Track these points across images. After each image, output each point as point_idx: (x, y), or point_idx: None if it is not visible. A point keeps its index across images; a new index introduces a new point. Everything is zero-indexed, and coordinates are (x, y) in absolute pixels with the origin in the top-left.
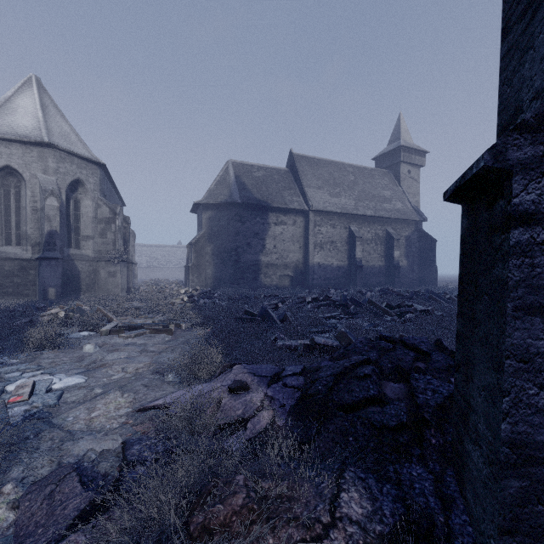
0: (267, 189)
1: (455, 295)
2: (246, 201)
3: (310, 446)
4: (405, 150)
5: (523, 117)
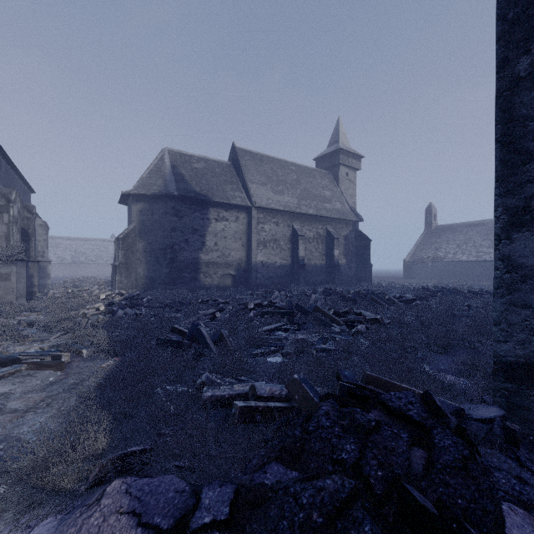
0: (207, 183)
1: (393, 295)
2: (183, 193)
3: None
4: (343, 152)
5: None
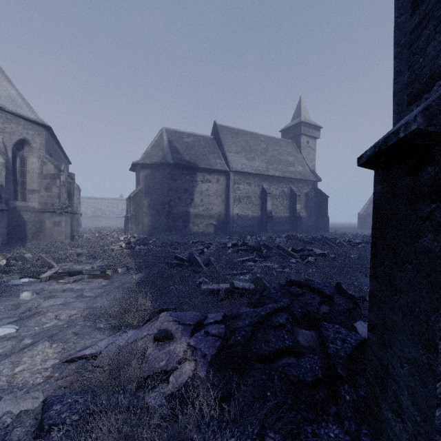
0: (195, 153)
1: (343, 240)
2: (177, 162)
3: (230, 400)
4: (304, 125)
5: (440, 84)
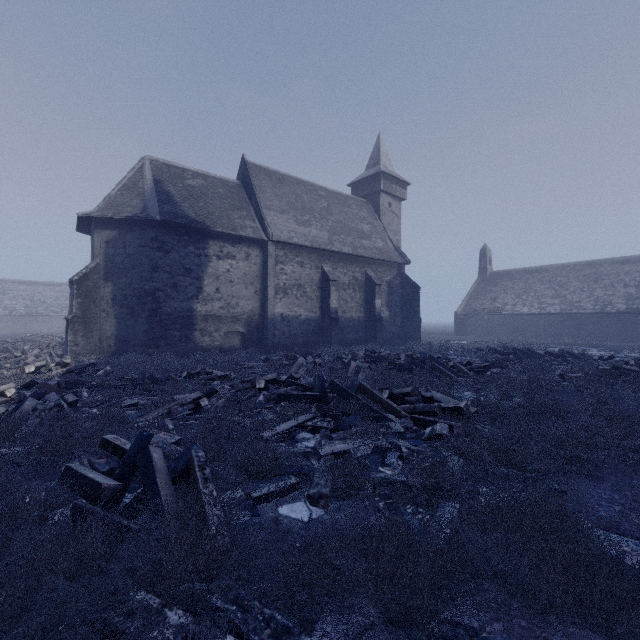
0: (206, 206)
1: (459, 361)
2: (169, 218)
3: None
4: (385, 177)
5: None
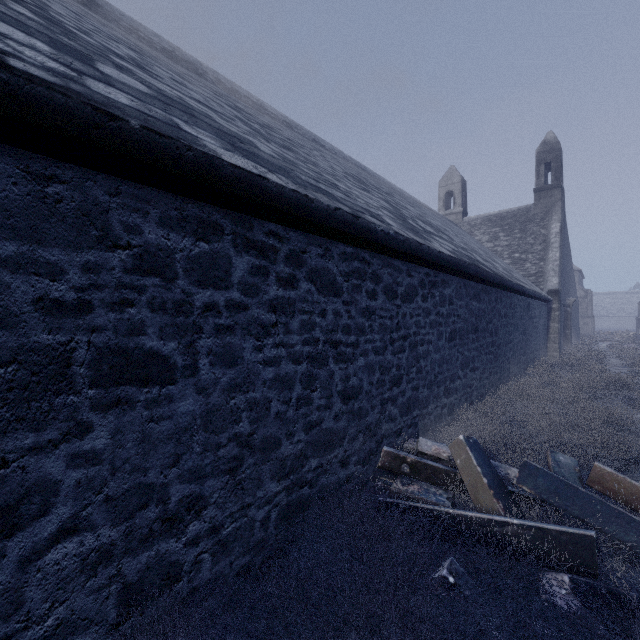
0: None
1: None
2: None
3: None
4: None
5: None
